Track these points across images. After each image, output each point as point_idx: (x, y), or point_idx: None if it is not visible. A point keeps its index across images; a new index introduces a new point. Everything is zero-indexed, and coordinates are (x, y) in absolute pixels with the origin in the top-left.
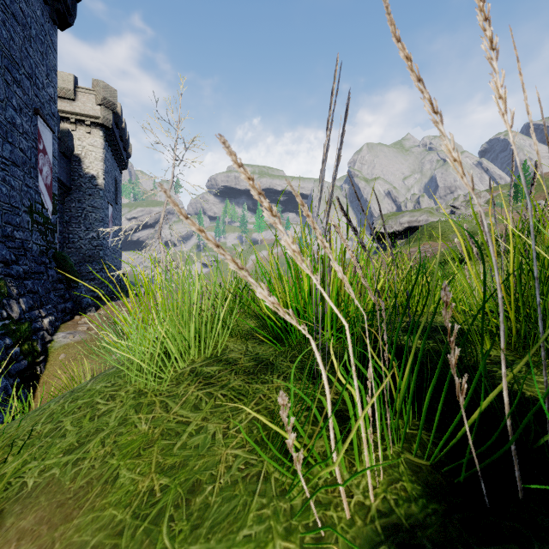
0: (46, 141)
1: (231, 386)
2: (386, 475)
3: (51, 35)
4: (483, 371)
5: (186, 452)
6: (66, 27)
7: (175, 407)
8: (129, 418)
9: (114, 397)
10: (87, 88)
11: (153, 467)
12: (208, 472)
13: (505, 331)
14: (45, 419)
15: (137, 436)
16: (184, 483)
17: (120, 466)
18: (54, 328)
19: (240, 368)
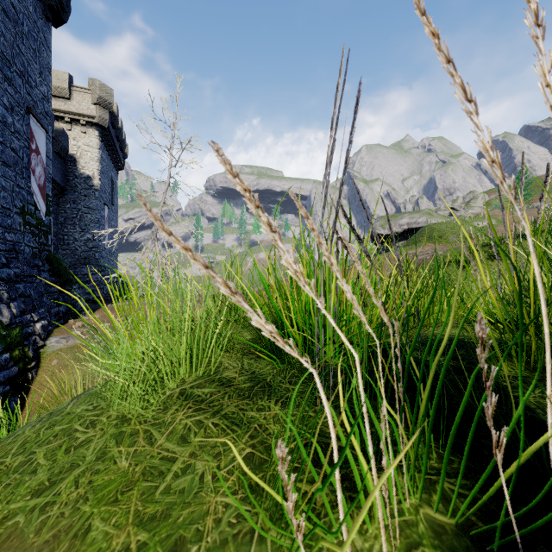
0: (39, 141)
1: (223, 413)
2: (403, 537)
3: (44, 32)
4: (521, 418)
5: (170, 498)
6: (60, 24)
7: (160, 438)
8: (109, 451)
9: (94, 423)
10: (83, 87)
11: (131, 517)
12: (194, 526)
13: (524, 350)
14: (16, 450)
15: (116, 475)
16: (166, 540)
17: (93, 514)
18: (47, 332)
19: (234, 390)
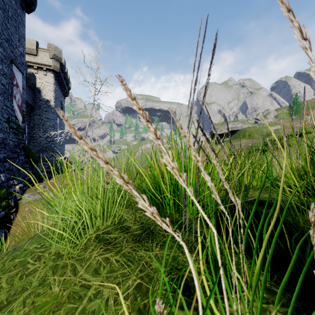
0: (18, 79)
1: (122, 252)
2: None
3: (21, 16)
4: None
5: None
6: (30, 11)
7: (81, 270)
8: (47, 278)
9: (40, 258)
10: (44, 48)
11: None
12: None
13: None
14: None
15: (50, 297)
16: None
17: None
18: (22, 191)
19: (130, 236)
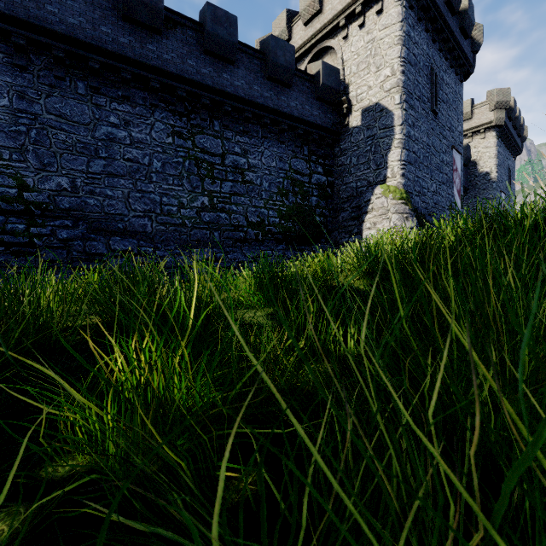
0: (457, 163)
1: None
2: None
3: (459, 92)
4: None
5: None
6: (468, 77)
7: None
8: None
9: None
10: (481, 103)
11: None
12: None
13: None
14: None
15: None
16: None
17: None
18: None
19: None
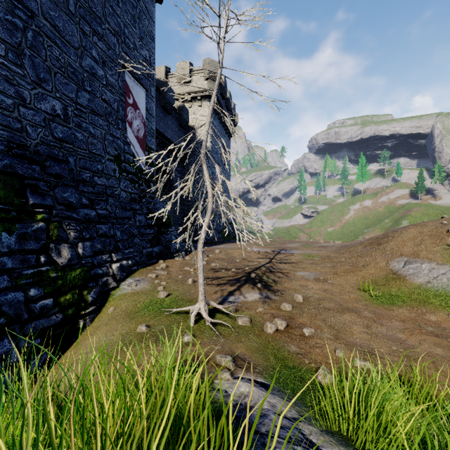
0: (138, 98)
1: None
2: None
3: (145, 3)
4: None
5: None
6: None
7: None
8: None
9: None
10: (199, 69)
11: None
12: None
13: None
14: None
15: None
16: None
17: None
18: (127, 272)
19: None
